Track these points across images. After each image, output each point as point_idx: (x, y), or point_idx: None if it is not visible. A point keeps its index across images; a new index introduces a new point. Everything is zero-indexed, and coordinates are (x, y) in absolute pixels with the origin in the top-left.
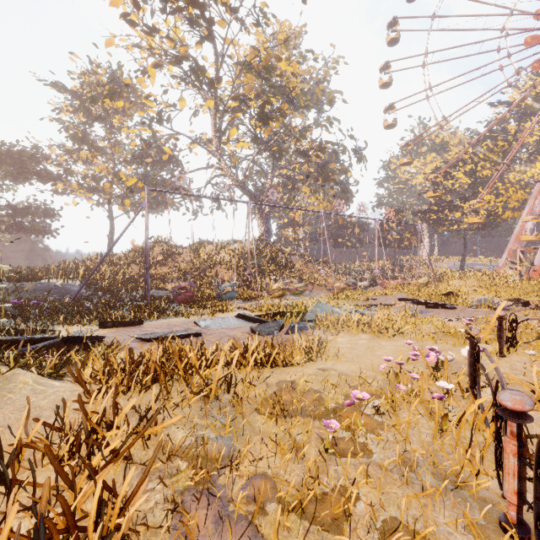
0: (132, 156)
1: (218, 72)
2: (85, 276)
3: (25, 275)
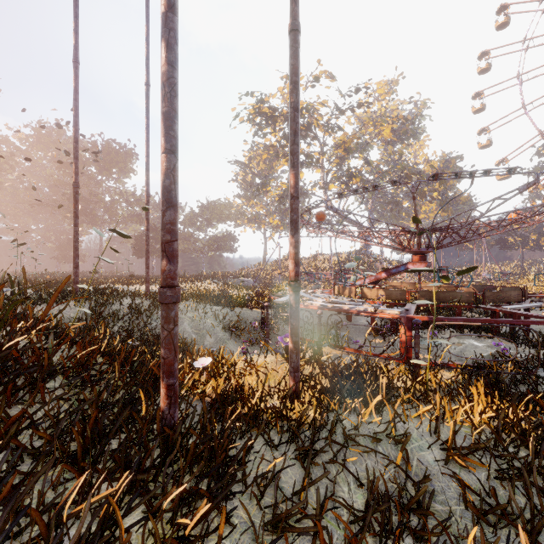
0: (276, 208)
1: (322, 151)
2: (255, 276)
3: (234, 276)
